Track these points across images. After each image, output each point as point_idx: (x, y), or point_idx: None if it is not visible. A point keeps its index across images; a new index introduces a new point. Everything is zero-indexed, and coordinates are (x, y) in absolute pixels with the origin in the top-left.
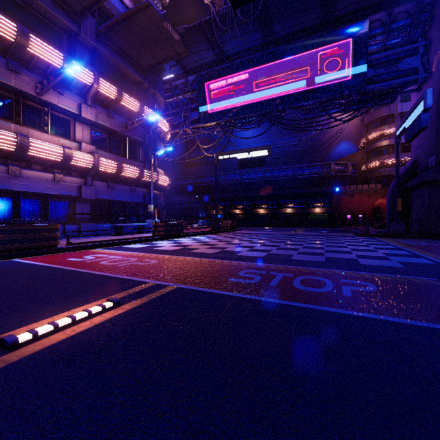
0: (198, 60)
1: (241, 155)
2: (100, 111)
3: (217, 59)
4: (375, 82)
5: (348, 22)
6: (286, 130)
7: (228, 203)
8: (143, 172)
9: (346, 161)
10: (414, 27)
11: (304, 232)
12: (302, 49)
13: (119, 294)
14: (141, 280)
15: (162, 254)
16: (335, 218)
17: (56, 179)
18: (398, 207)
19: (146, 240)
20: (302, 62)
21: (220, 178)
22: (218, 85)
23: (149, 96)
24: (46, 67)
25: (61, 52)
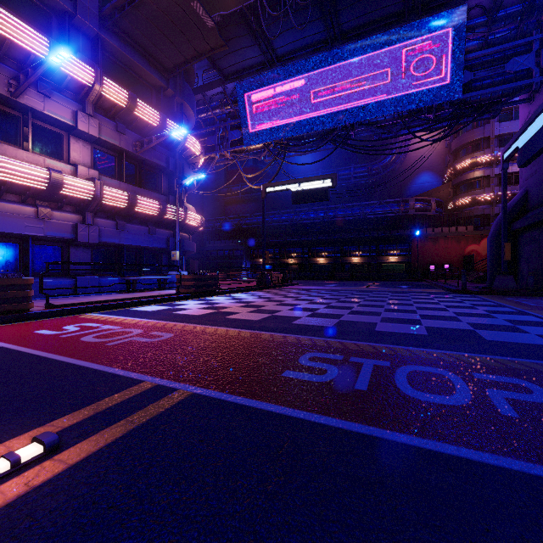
0: (240, 62)
1: (297, 186)
2: (105, 123)
3: (265, 60)
4: (474, 90)
5: (438, 8)
6: (351, 159)
7: (279, 251)
8: (165, 207)
9: (428, 197)
10: (528, 14)
11: (379, 287)
12: (378, 45)
13: (76, 414)
14: (133, 375)
15: (183, 323)
16: (414, 269)
17: (40, 215)
18: (506, 255)
19: (166, 299)
20: (378, 63)
21: (269, 218)
22: (266, 95)
23: (174, 107)
24: (24, 57)
25: (46, 37)
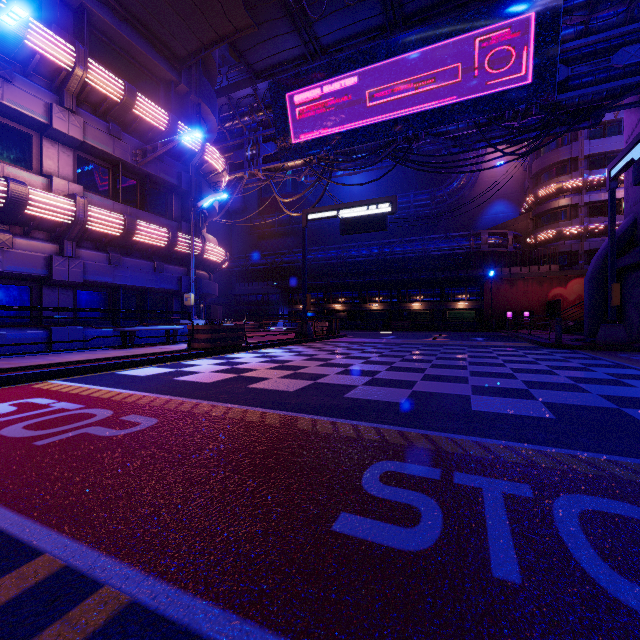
0: (274, 54)
1: (346, 213)
2: (93, 123)
3: (306, 51)
4: (571, 90)
5: None
6: (410, 185)
7: (323, 295)
8: (175, 236)
9: (504, 230)
10: None
11: (448, 339)
12: (449, 32)
13: None
14: (27, 534)
15: (181, 397)
16: (487, 317)
17: None
18: (614, 299)
19: (170, 358)
20: (449, 56)
21: (311, 255)
22: (307, 97)
23: (189, 108)
24: None
25: None
